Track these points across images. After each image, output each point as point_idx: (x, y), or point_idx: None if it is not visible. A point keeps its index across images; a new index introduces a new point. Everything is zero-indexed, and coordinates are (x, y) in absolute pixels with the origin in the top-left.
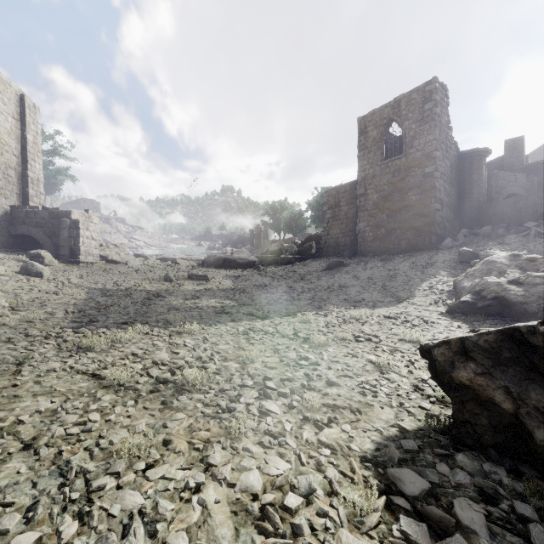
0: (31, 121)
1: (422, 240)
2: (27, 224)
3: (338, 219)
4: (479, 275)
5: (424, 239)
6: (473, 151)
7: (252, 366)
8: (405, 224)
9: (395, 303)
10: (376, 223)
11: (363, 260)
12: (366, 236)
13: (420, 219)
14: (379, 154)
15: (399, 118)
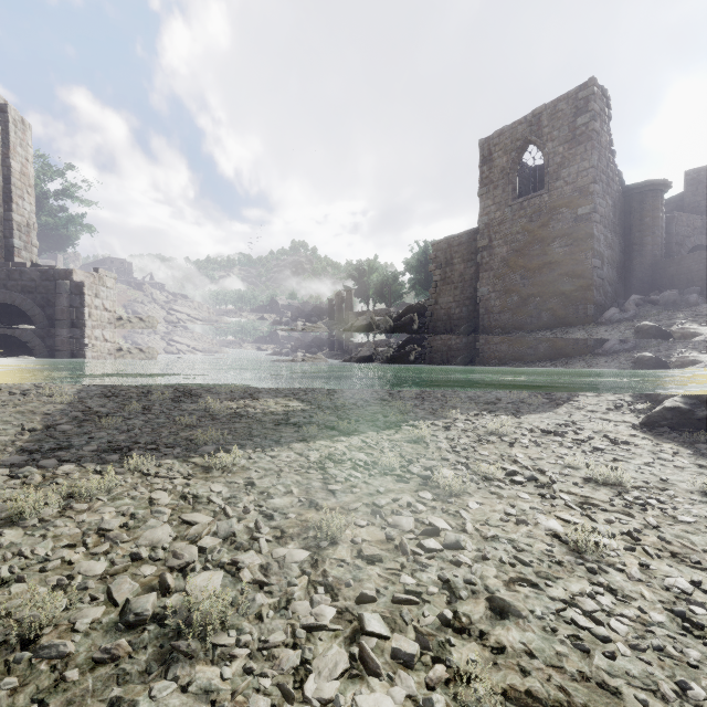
0: (18, 142)
1: (574, 312)
2: (10, 289)
3: (450, 283)
4: (690, 365)
5: (576, 309)
6: (645, 185)
7: (332, 556)
8: (547, 289)
9: (550, 406)
10: (506, 288)
11: (488, 339)
12: (491, 306)
13: (570, 281)
14: (510, 190)
15: (538, 139)
